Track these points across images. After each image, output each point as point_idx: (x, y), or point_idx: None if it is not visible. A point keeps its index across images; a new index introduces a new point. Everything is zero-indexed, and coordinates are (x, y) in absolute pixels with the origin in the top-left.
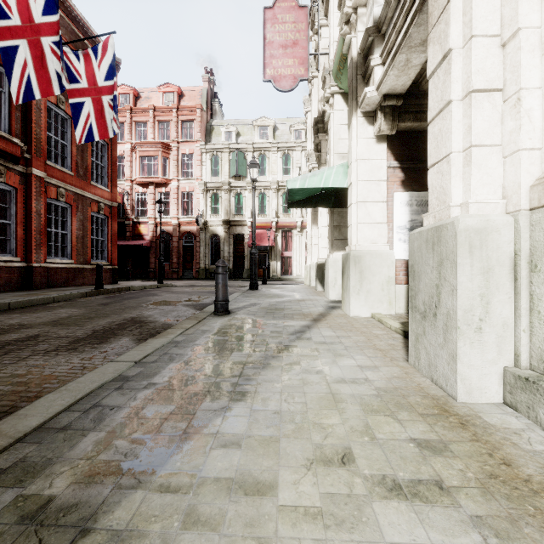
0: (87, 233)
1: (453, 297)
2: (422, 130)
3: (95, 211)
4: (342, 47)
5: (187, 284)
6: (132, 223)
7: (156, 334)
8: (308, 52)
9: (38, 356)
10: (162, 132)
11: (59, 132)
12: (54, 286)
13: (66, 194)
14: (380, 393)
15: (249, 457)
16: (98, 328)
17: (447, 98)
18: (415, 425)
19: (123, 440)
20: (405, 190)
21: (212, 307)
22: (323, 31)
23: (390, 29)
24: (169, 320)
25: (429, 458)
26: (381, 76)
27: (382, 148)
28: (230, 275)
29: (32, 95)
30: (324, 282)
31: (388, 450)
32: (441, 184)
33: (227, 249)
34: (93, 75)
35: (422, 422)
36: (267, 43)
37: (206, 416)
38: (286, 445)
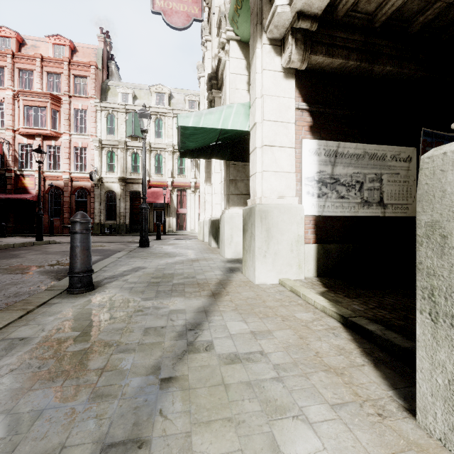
0: None
1: None
2: (330, 72)
3: None
4: None
5: None
6: (14, 175)
7: None
8: None
9: None
10: (52, 83)
11: None
12: None
13: None
14: None
15: None
16: None
17: None
18: None
19: None
20: (314, 137)
21: None
22: None
23: None
24: None
25: None
26: None
27: (290, 85)
28: (127, 230)
29: None
30: (217, 238)
31: None
32: None
33: (123, 205)
34: None
35: None
36: None
37: None
38: None
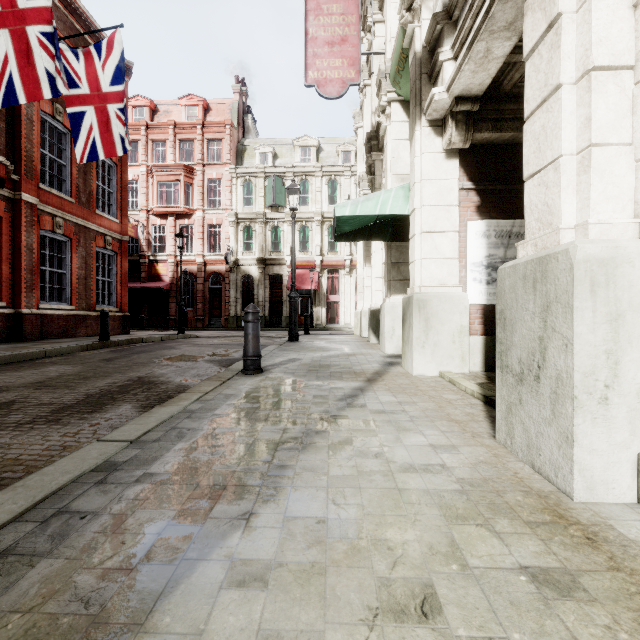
0: (91, 272)
1: (567, 354)
2: (503, 143)
3: (101, 246)
4: (401, 42)
5: (213, 334)
6: (148, 261)
7: (167, 399)
8: (359, 50)
9: (6, 431)
10: (185, 152)
11: (55, 149)
12: (50, 337)
13: (65, 225)
14: (465, 488)
15: (279, 605)
16: (93, 391)
17: (554, 81)
18: (522, 542)
19: (89, 574)
20: (482, 218)
21: (241, 363)
22: (377, 28)
23: (465, 12)
24: (186, 380)
25: (554, 604)
26: (453, 73)
27: (453, 165)
28: (266, 324)
29: (17, 100)
30: (378, 332)
31: (490, 589)
32: (545, 200)
33: (262, 293)
34: (96, 78)
35: (532, 537)
36: (309, 40)
37: (219, 528)
38: (336, 581)
